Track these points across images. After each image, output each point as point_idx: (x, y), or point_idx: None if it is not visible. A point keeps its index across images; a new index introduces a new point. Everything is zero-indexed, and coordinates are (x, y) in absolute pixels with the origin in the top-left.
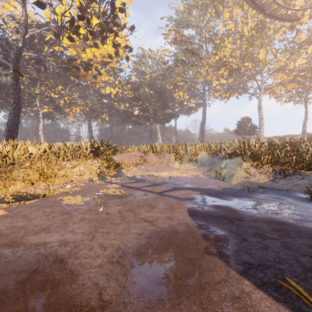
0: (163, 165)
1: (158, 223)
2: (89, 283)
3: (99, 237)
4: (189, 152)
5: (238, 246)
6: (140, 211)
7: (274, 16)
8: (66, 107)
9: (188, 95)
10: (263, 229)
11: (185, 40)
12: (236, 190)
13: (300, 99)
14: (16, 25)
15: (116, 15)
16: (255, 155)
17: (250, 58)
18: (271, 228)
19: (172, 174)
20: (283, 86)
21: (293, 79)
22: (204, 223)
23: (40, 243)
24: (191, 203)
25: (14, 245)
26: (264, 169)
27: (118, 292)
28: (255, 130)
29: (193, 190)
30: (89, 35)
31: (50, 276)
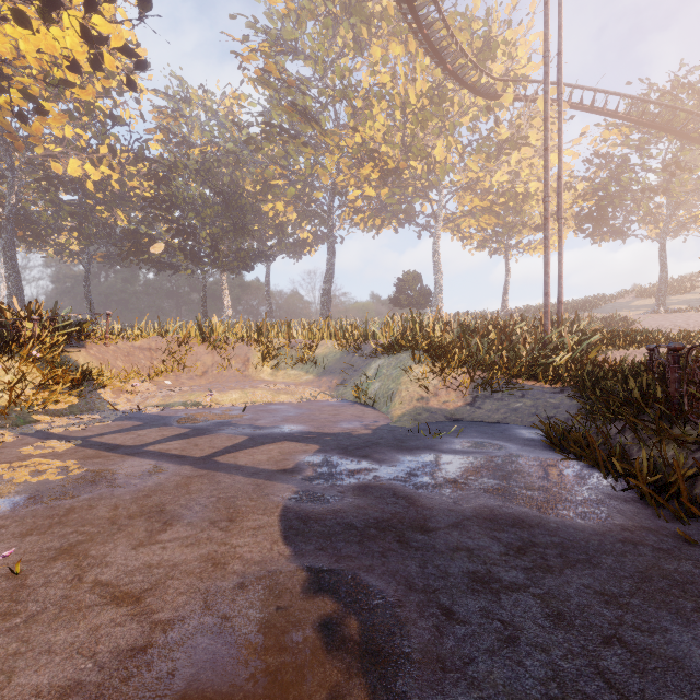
0: (230, 375)
1: (165, 600)
2: None
3: None
4: (296, 341)
5: (436, 657)
6: (107, 551)
7: (461, 79)
8: None
9: (297, 213)
10: (487, 555)
11: (290, 82)
12: (402, 431)
13: (498, 246)
14: None
15: None
16: (437, 348)
17: (420, 152)
18: (501, 545)
19: (253, 398)
20: (474, 218)
21: (489, 208)
22: (330, 564)
23: None
24: (295, 485)
25: None
26: (456, 380)
27: None
28: (428, 299)
29: (303, 440)
30: None
31: None
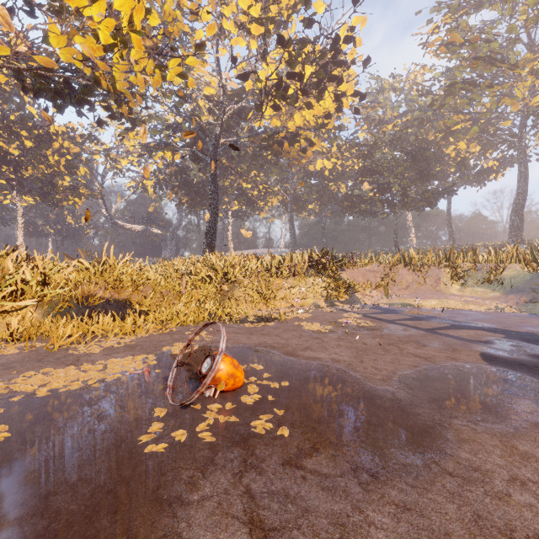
0: (425, 289)
1: (436, 361)
2: (379, 387)
3: (368, 361)
4: (482, 265)
5: None
6: (405, 347)
7: None
8: (260, 200)
9: (481, 145)
10: None
11: (473, 39)
12: None
13: None
14: (213, 108)
15: (341, 53)
16: None
17: None
18: None
19: (447, 305)
20: None
21: None
22: (509, 370)
23: (314, 357)
24: (487, 347)
25: (293, 355)
26: None
27: (408, 396)
28: None
29: (491, 331)
30: (301, 95)
31: (342, 377)
